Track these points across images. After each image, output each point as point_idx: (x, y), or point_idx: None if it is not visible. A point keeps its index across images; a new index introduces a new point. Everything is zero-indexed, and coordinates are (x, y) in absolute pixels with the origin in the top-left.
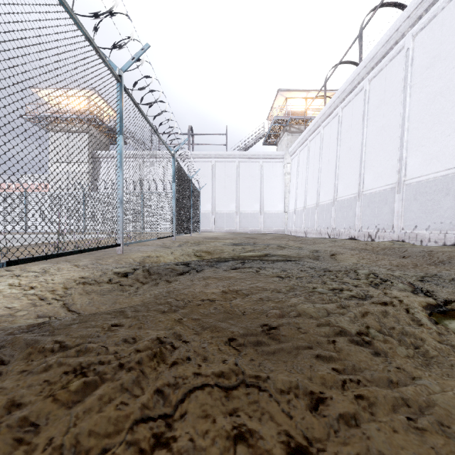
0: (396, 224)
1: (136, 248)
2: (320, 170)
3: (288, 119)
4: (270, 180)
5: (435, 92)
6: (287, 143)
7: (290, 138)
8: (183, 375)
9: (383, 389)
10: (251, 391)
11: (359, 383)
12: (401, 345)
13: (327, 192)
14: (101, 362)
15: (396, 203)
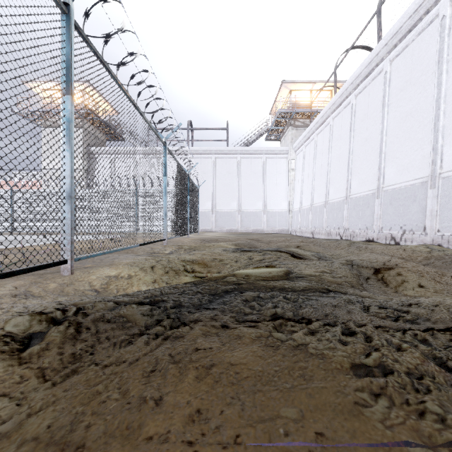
0: (429, 225)
1: (111, 258)
2: (329, 165)
3: (292, 112)
4: (273, 177)
5: None
6: (291, 138)
7: (294, 133)
8: None
9: None
10: None
11: None
12: None
13: (338, 189)
14: None
15: (429, 200)
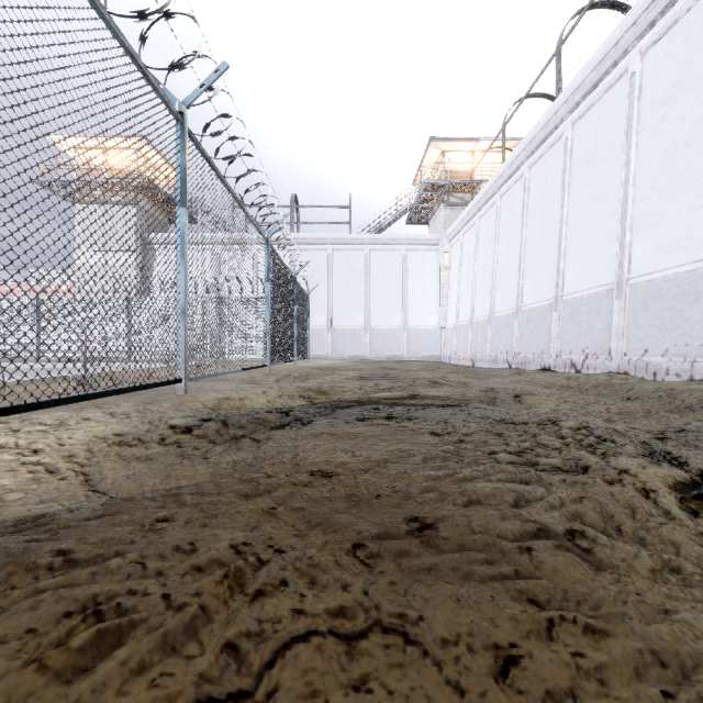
0: (615, 347)
1: (209, 385)
2: (495, 264)
3: (445, 183)
4: (418, 279)
5: (676, 140)
6: (444, 221)
7: (449, 214)
8: (274, 614)
9: (617, 635)
10: (391, 643)
11: (576, 624)
12: (640, 553)
13: (506, 297)
14: (131, 591)
15: (615, 314)
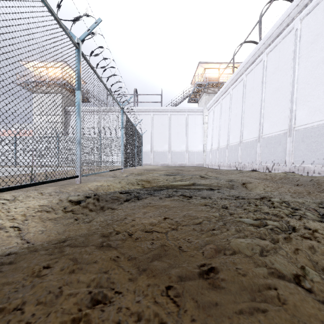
0: (288, 159)
1: (93, 178)
2: (229, 120)
3: (206, 83)
4: (193, 128)
5: (318, 60)
6: (205, 101)
7: (207, 98)
8: None
9: None
10: None
11: None
12: None
13: (235, 136)
14: None
15: (288, 144)
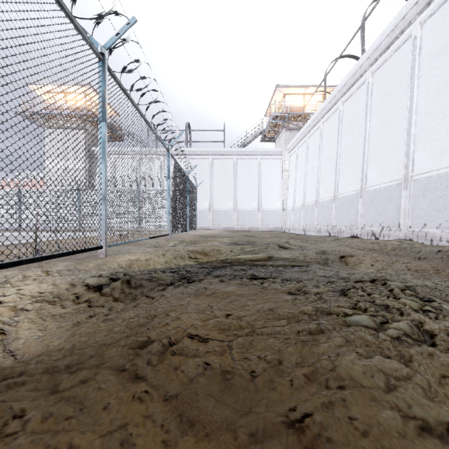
0: (403, 222)
1: (126, 249)
2: (319, 167)
3: (286, 115)
4: (268, 177)
5: (446, 81)
6: (285, 139)
7: (288, 135)
8: None
9: None
10: None
11: None
12: None
13: (327, 189)
14: None
15: (402, 200)
